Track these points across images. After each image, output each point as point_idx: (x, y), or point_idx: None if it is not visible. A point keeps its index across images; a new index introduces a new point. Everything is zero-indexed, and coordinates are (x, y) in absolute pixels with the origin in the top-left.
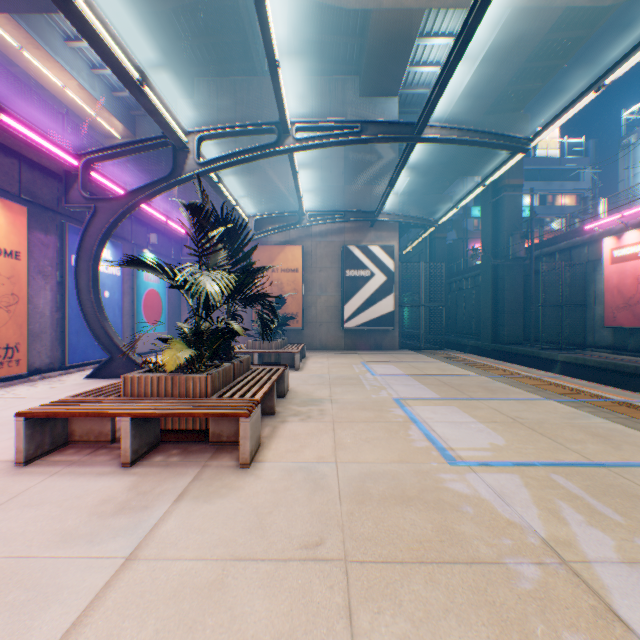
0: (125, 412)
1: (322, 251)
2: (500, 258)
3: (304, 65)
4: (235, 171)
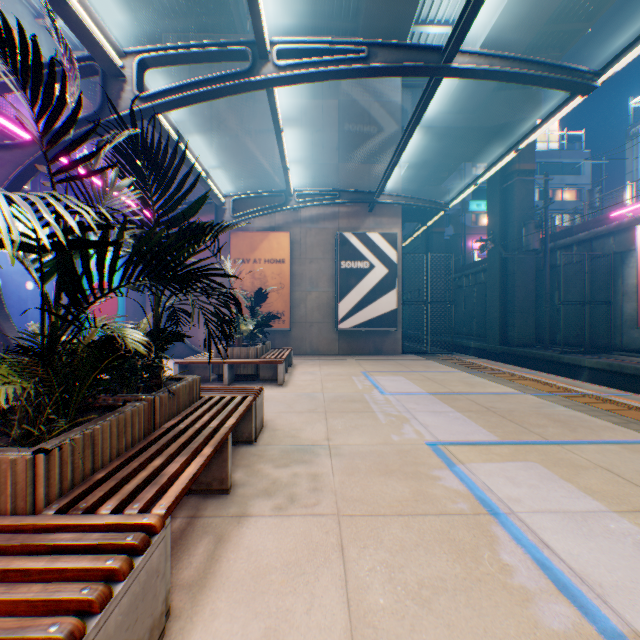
0: None
1: (313, 239)
2: (510, 251)
3: (292, 21)
4: (210, 144)
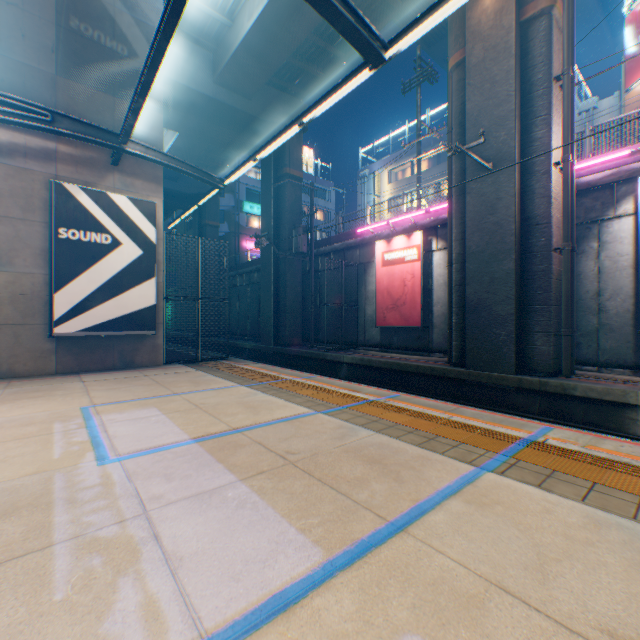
0: None
1: (1, 183)
2: (283, 252)
3: None
4: None
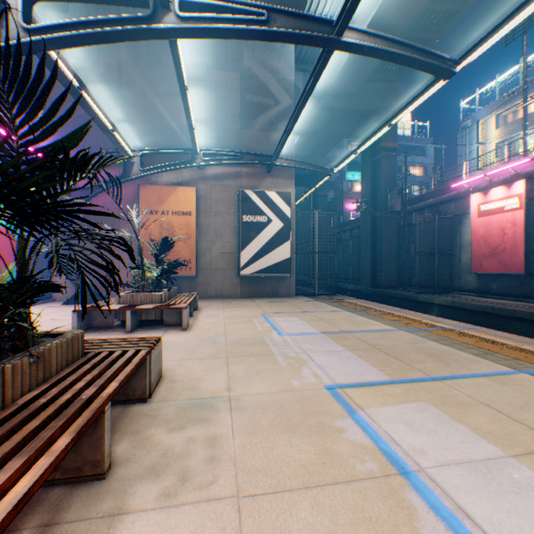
0: None
1: (218, 195)
2: (378, 212)
3: None
4: (119, 101)
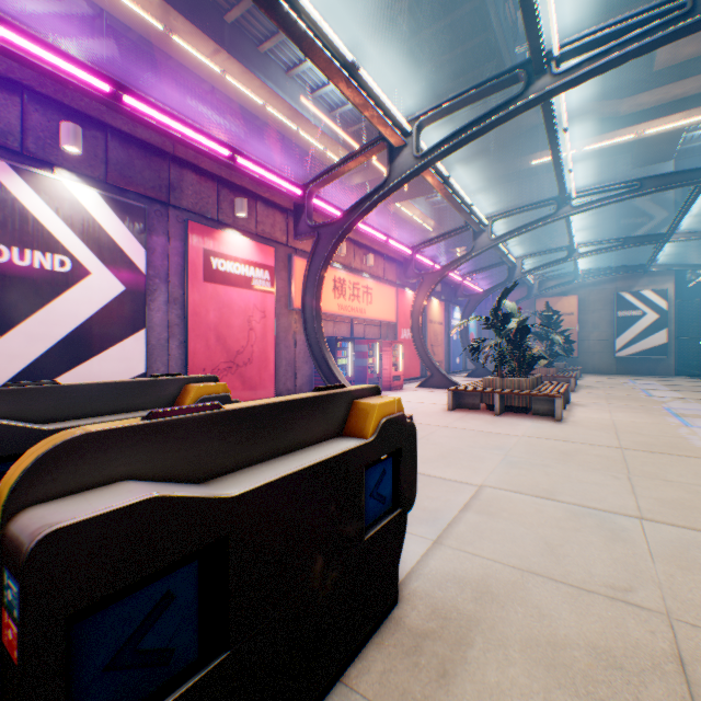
0: None
1: (593, 297)
2: None
3: (577, 159)
4: (519, 246)
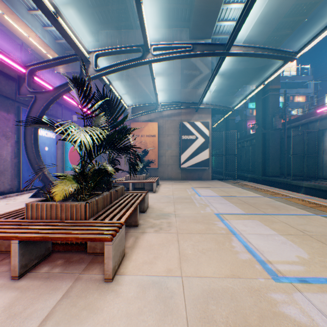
0: (14, 236)
1: (168, 125)
2: (267, 129)
3: (159, 22)
4: (121, 81)
